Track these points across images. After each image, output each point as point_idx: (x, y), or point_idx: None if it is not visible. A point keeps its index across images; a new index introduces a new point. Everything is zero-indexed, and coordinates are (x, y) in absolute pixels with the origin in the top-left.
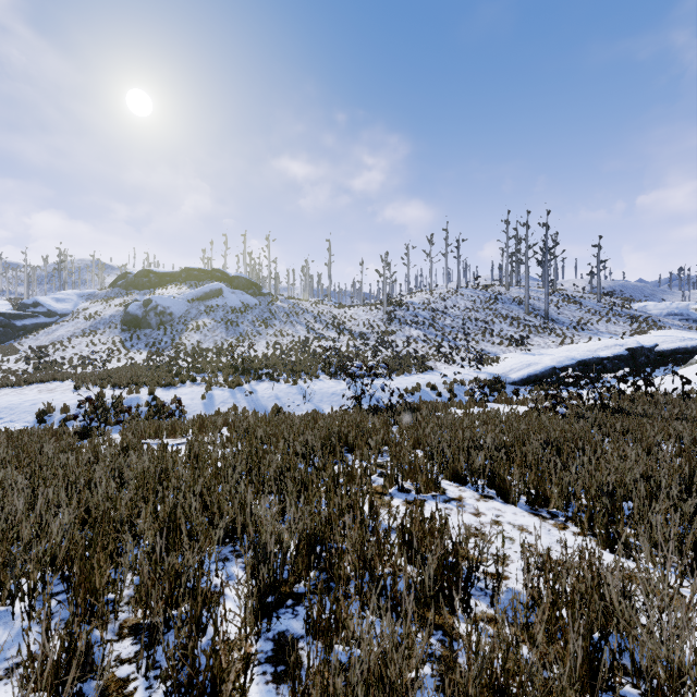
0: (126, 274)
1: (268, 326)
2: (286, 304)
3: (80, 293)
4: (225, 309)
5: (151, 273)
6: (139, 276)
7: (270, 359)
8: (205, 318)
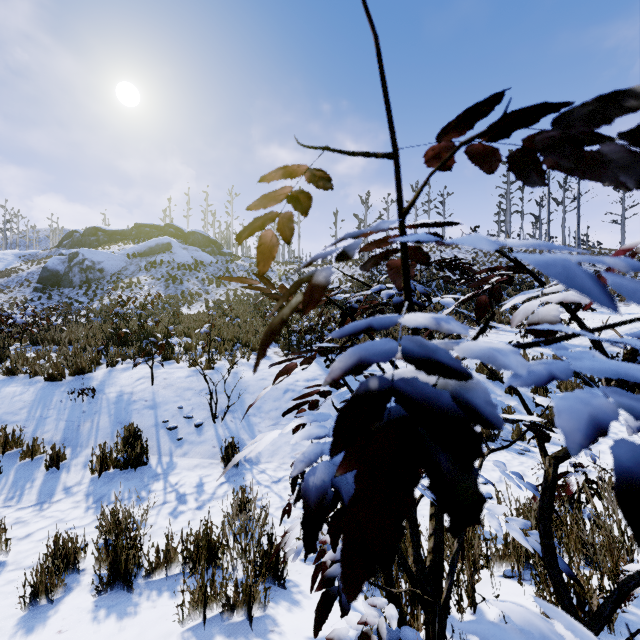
0: (73, 233)
1: (221, 284)
2: (248, 263)
3: (18, 253)
4: (171, 266)
5: (100, 231)
6: (87, 234)
7: (194, 322)
8: (142, 275)
